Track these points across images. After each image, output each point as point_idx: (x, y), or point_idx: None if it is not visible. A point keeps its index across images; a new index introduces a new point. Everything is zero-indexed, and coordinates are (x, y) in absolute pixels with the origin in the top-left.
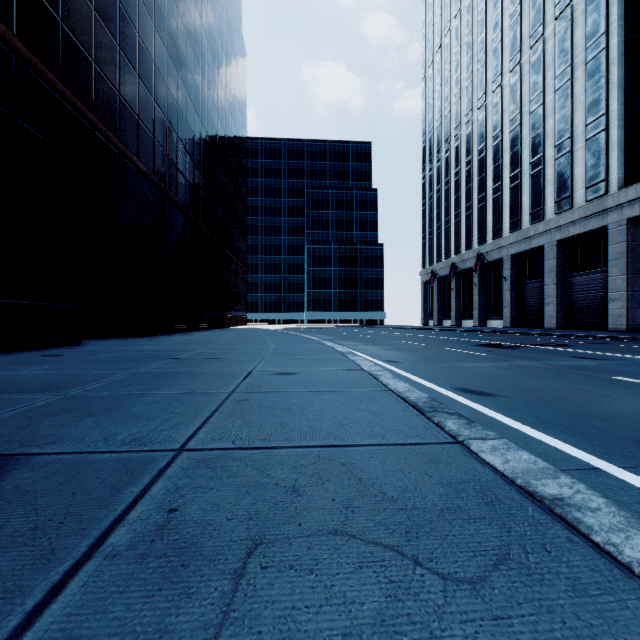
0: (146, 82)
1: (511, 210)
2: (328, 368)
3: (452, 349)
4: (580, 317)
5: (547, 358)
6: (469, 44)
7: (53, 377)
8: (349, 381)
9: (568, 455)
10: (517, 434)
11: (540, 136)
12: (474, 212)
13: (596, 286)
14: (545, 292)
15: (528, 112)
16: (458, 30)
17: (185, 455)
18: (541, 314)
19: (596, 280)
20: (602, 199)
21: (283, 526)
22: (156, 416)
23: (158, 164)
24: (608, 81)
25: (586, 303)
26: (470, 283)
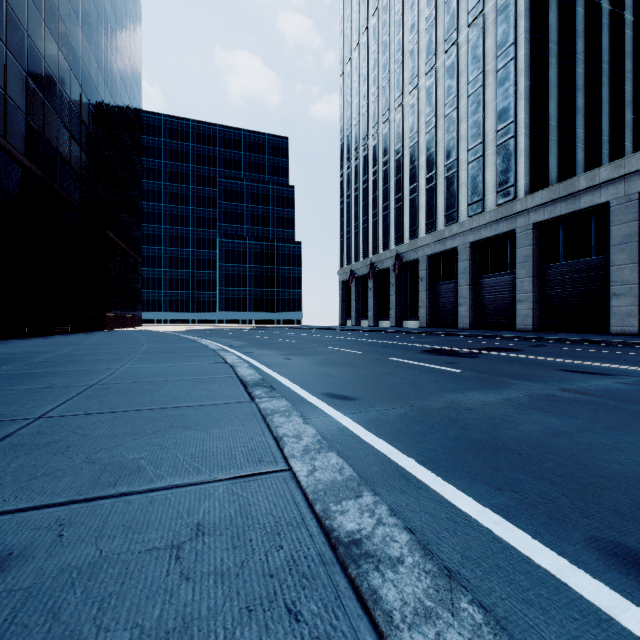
0: None
1: (427, 211)
2: (182, 476)
3: (404, 360)
4: (490, 317)
5: (542, 375)
6: (386, 44)
7: None
8: None
9: None
10: None
11: (454, 140)
12: (391, 212)
13: (504, 288)
14: (459, 293)
15: (443, 115)
16: (376, 29)
17: None
18: (454, 314)
19: (504, 282)
20: (511, 203)
21: None
22: None
23: None
24: (516, 90)
25: (495, 304)
26: (387, 283)
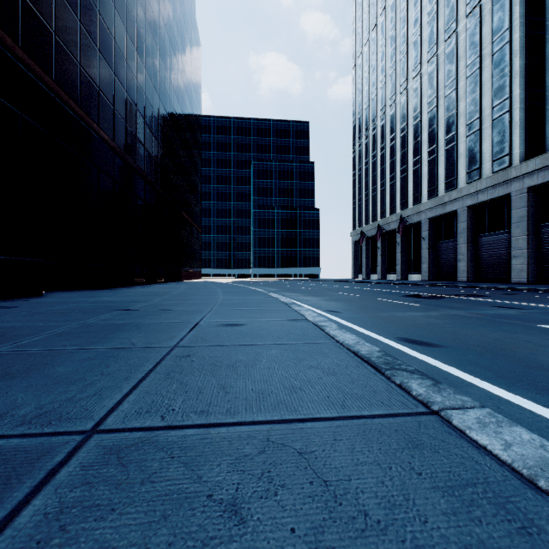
0: (106, 57)
1: (429, 180)
2: (274, 319)
3: (384, 299)
4: (487, 271)
5: (471, 307)
6: (393, 37)
7: None
8: (296, 333)
9: None
10: (481, 393)
11: (453, 116)
12: (397, 182)
13: (501, 245)
14: (458, 250)
15: (443, 96)
16: (383, 25)
17: (95, 441)
18: (454, 269)
19: (501, 240)
20: (506, 170)
21: None
22: (80, 379)
23: (118, 132)
24: (511, 70)
25: (492, 259)
26: (393, 242)
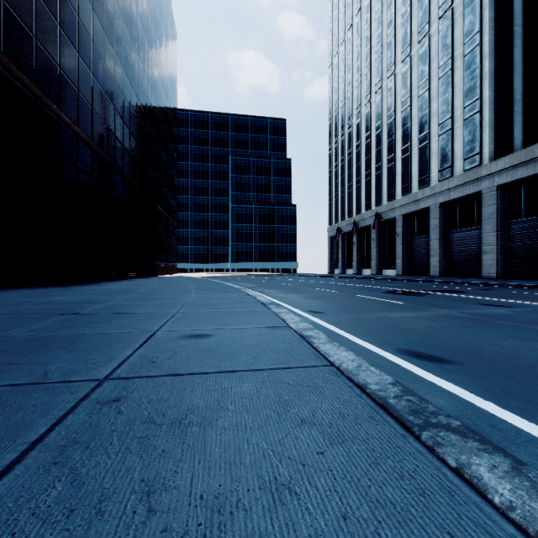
0: (69, 33)
1: (403, 177)
2: (249, 326)
3: (366, 297)
4: (458, 267)
5: (459, 306)
6: (368, 38)
7: None
8: (276, 348)
9: None
10: None
11: (426, 116)
12: (372, 179)
13: (471, 241)
14: (430, 246)
15: (416, 96)
16: (359, 26)
17: None
18: (427, 264)
19: (471, 236)
20: (477, 169)
21: None
22: None
23: (83, 116)
24: (482, 71)
25: (463, 255)
26: (369, 238)
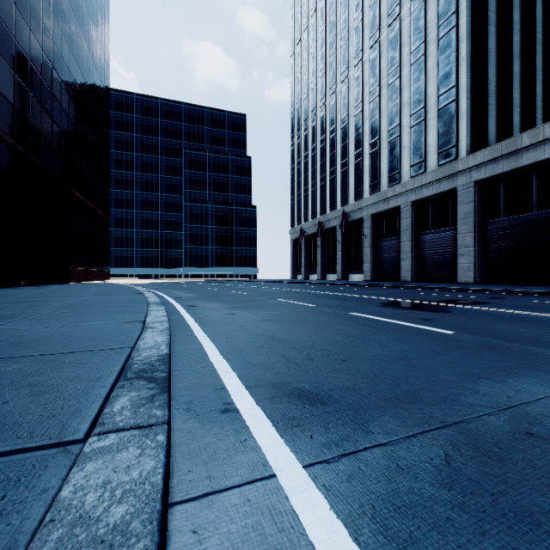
0: None
1: (371, 174)
2: None
3: (368, 316)
4: (431, 271)
5: None
6: (333, 23)
7: None
8: None
9: None
10: None
11: (397, 106)
12: (338, 176)
13: (445, 243)
14: (401, 248)
15: (386, 85)
16: (323, 10)
17: None
18: (397, 268)
19: (445, 237)
20: (453, 163)
21: None
22: None
23: None
24: (458, 56)
25: (436, 258)
26: (334, 241)
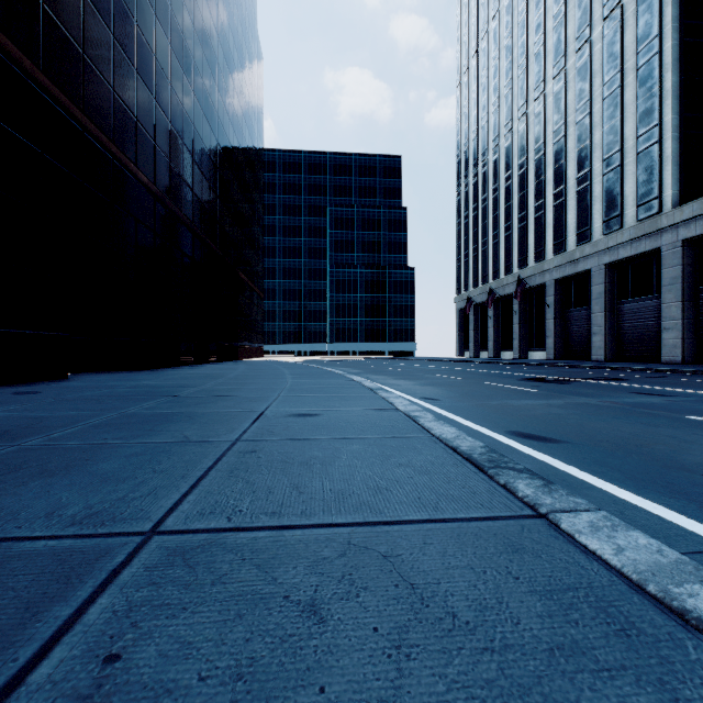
0: (146, 79)
1: (555, 230)
2: (356, 408)
3: (495, 384)
4: (631, 348)
5: (606, 394)
6: (508, 48)
7: (15, 421)
8: (382, 425)
9: (681, 528)
10: (604, 496)
11: (587, 149)
12: (514, 233)
13: (648, 314)
14: (592, 321)
15: (573, 122)
16: (496, 32)
17: (156, 542)
18: (588, 345)
19: (648, 307)
20: (655, 218)
21: (293, 694)
22: (130, 476)
23: (160, 173)
24: (662, 88)
25: (637, 333)
26: (509, 311)
